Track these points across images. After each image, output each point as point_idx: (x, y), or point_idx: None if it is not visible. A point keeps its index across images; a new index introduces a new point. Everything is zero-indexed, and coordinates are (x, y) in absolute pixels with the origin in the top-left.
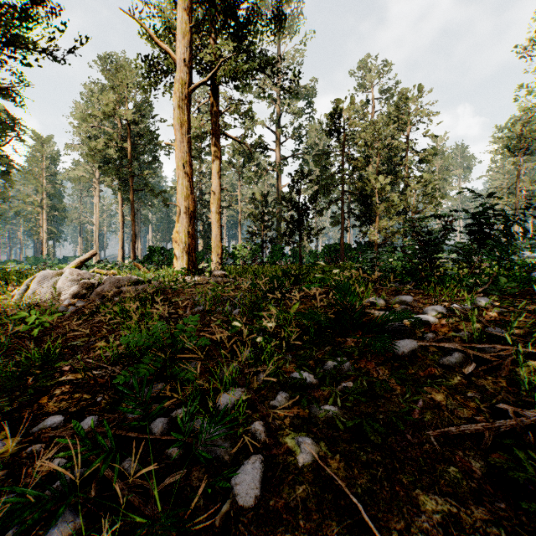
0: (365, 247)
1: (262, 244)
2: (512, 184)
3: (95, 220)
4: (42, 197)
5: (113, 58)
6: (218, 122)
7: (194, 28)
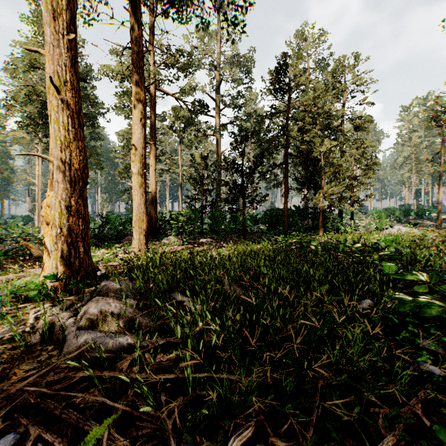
0: (304, 211)
1: (202, 208)
2: (436, 153)
3: (38, 181)
4: None
5: None
6: (141, 52)
7: None
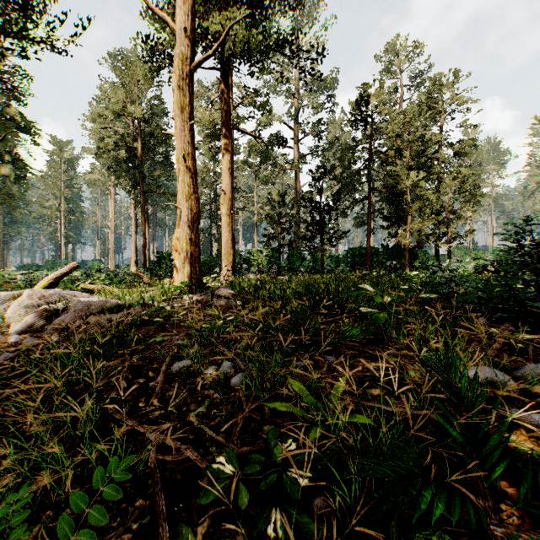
0: (393, 251)
1: (279, 248)
2: None
3: (111, 224)
4: (60, 201)
5: (126, 56)
6: (229, 111)
7: None
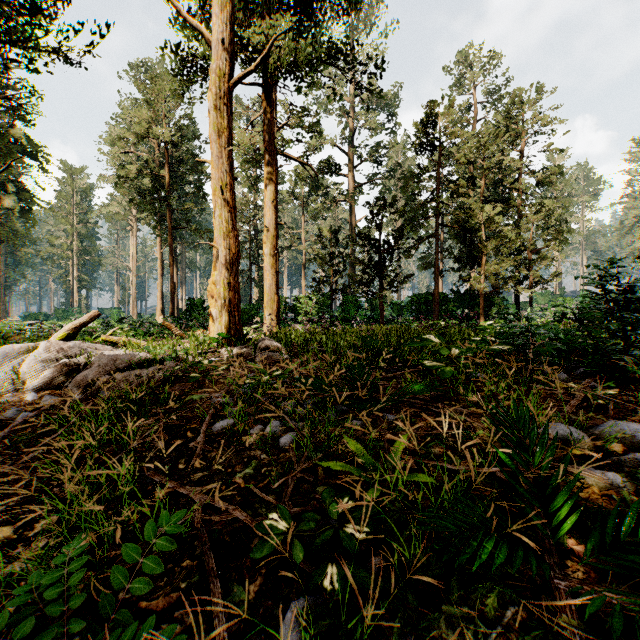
0: (465, 297)
1: (331, 294)
2: None
3: (132, 265)
4: (72, 238)
5: (150, 68)
6: (272, 134)
7: None
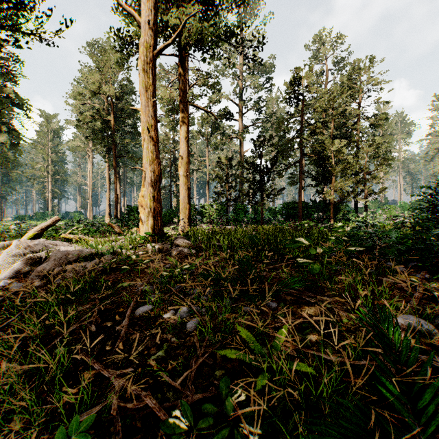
0: (320, 205)
1: (227, 202)
2: None
3: (89, 182)
4: (47, 163)
5: (101, 45)
6: (185, 90)
7: None
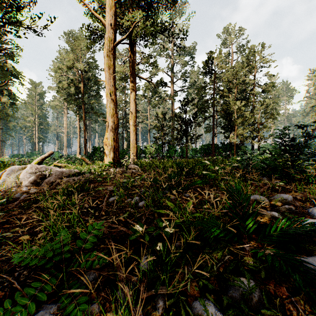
0: (227, 146)
1: (162, 144)
2: None
3: (65, 131)
4: (35, 117)
5: (74, 34)
6: (134, 67)
7: (118, 4)
